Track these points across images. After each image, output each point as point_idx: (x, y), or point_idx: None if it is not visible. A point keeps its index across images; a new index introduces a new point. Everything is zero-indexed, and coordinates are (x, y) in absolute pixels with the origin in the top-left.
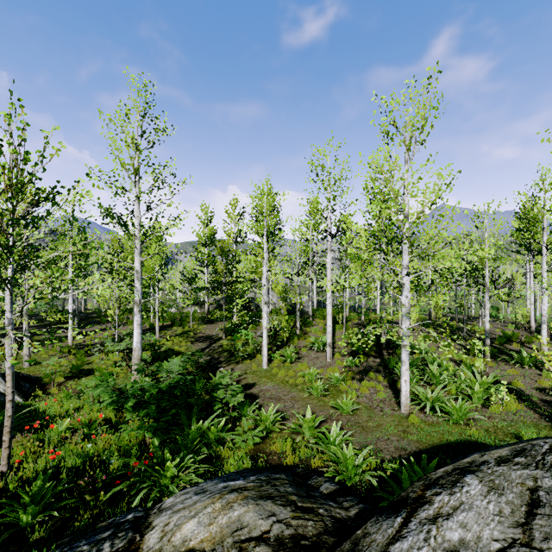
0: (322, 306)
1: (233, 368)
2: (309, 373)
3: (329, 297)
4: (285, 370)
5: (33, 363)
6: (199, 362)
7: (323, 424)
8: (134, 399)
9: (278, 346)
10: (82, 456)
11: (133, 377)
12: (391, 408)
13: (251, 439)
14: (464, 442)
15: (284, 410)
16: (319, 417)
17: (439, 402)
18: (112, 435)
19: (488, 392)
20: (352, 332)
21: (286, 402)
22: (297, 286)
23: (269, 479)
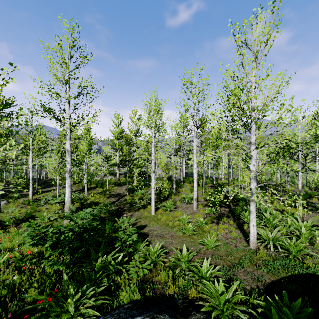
0: (188, 176)
1: (132, 214)
2: (182, 219)
3: (195, 168)
4: (166, 216)
5: (3, 211)
6: (111, 210)
7: (195, 257)
8: (50, 241)
9: (161, 200)
10: (7, 287)
11: (65, 220)
12: (242, 244)
13: (141, 271)
14: (304, 274)
15: (166, 245)
16: (192, 253)
17: (277, 240)
18: (38, 267)
19: (312, 233)
20: (208, 191)
21: (167, 239)
22: (174, 162)
23: None
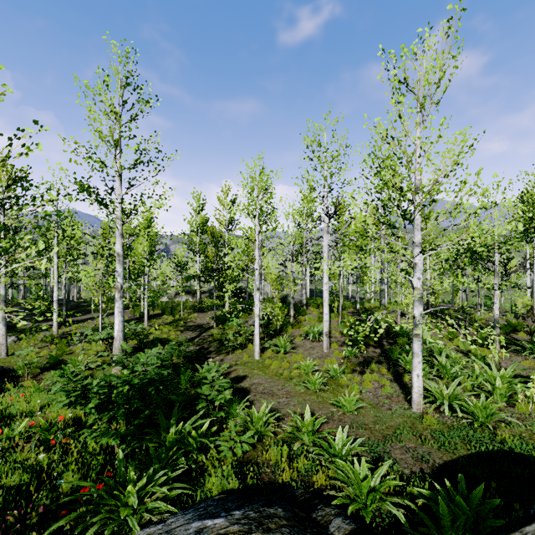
0: (314, 295)
1: (223, 359)
2: (305, 365)
3: (326, 283)
4: (278, 361)
5: (11, 353)
6: (187, 352)
7: (324, 426)
8: (96, 400)
9: (271, 335)
10: (30, 471)
11: (113, 368)
12: (400, 406)
13: (239, 447)
14: (496, 450)
15: (278, 407)
16: (320, 419)
17: (456, 399)
18: (75, 441)
19: (512, 388)
20: (348, 321)
21: (281, 398)
22: (291, 273)
23: (260, 516)
